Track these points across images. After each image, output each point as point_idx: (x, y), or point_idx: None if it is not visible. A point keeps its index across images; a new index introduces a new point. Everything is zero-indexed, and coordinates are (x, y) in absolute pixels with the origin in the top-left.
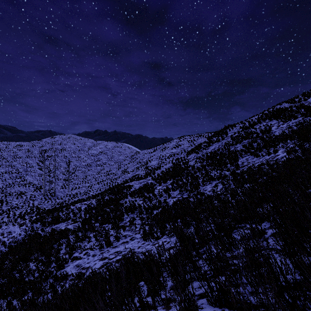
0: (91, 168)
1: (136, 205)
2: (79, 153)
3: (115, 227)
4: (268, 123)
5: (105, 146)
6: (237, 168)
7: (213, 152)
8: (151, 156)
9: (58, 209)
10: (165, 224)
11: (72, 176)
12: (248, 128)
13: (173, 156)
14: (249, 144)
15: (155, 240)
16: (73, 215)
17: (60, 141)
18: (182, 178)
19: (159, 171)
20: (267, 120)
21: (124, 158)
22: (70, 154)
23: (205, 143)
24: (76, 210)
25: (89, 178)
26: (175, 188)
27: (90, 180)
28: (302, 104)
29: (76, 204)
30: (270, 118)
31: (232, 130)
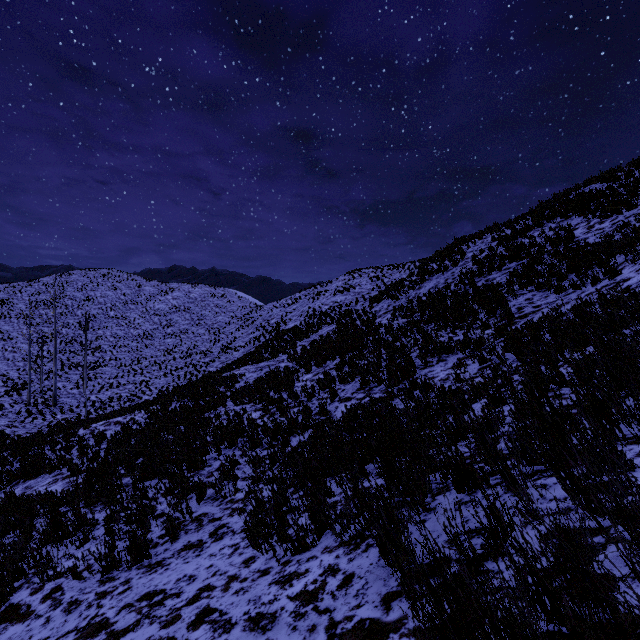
0: (152, 342)
1: (243, 423)
2: (125, 310)
3: (176, 489)
4: (563, 224)
5: (186, 293)
6: (511, 321)
7: (433, 293)
8: (288, 313)
9: (43, 438)
10: (326, 483)
11: (106, 359)
12: (513, 239)
13: (338, 309)
14: (527, 266)
15: (290, 552)
16: (78, 452)
17: (83, 283)
18: (364, 352)
19: (305, 342)
20: (557, 219)
21: (229, 319)
22: (103, 311)
23: (412, 275)
24: (91, 438)
25: (145, 364)
26: (347, 375)
27: (148, 367)
28: (639, 180)
29: (93, 423)
30: (566, 213)
31: (474, 247)
